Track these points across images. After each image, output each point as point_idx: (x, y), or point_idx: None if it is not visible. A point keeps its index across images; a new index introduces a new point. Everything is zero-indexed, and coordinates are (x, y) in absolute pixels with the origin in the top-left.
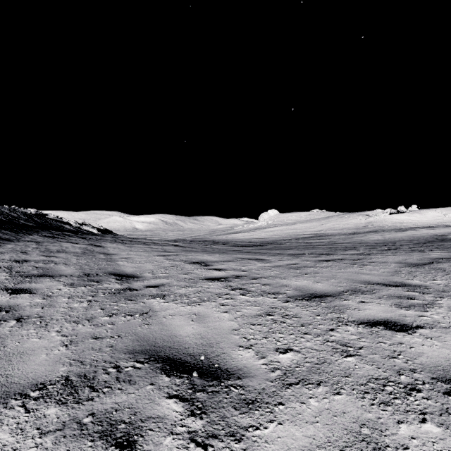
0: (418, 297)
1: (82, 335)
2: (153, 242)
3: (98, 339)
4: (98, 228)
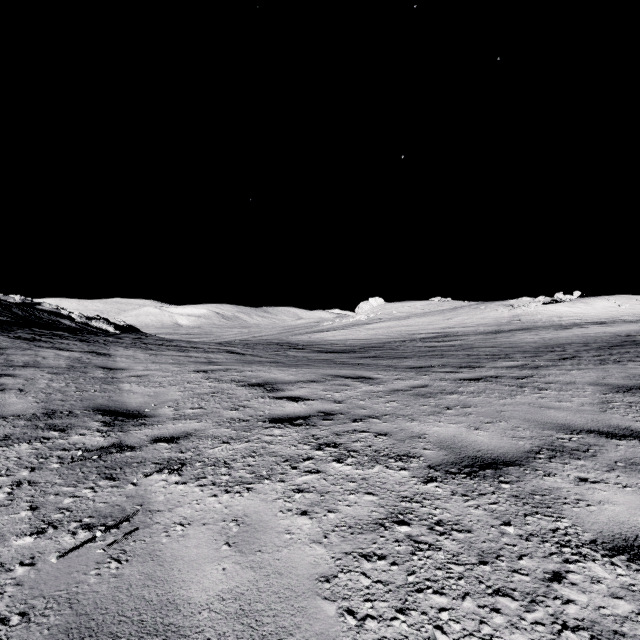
0: None
1: None
2: (195, 346)
3: None
4: (117, 325)
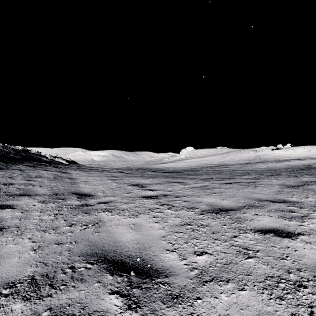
0: (296, 210)
1: (47, 241)
2: (105, 169)
3: (59, 244)
4: (66, 160)
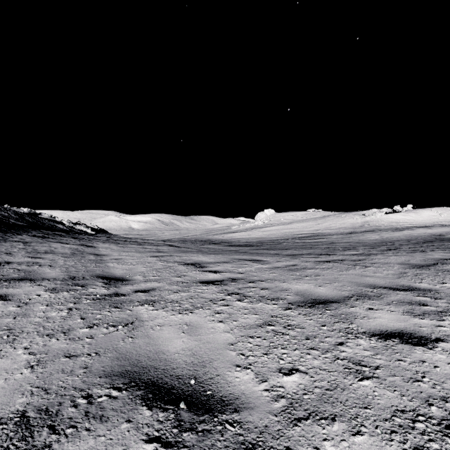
0: (430, 302)
1: (53, 352)
2: (147, 241)
3: (71, 357)
4: (92, 228)
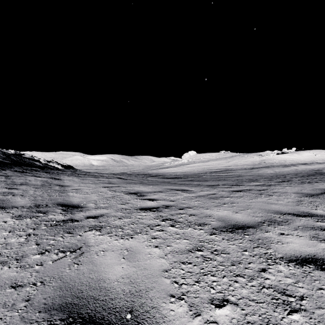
0: None
1: (1, 282)
2: (102, 175)
3: (17, 288)
4: (62, 164)
